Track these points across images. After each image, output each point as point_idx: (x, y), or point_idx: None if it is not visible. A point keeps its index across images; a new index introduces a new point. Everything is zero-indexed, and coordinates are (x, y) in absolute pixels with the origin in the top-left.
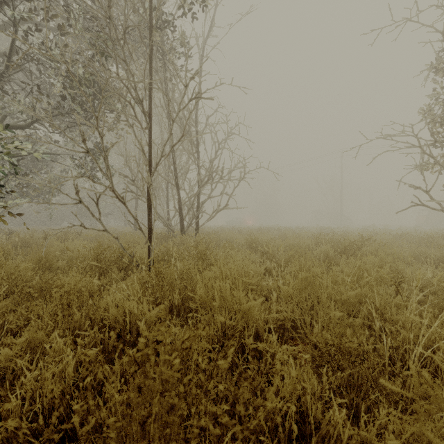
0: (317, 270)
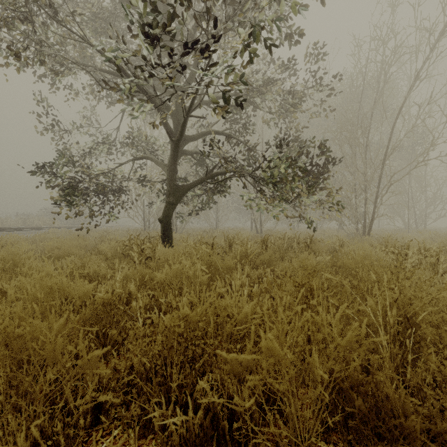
0: None
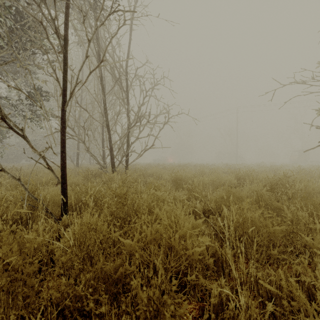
0: None
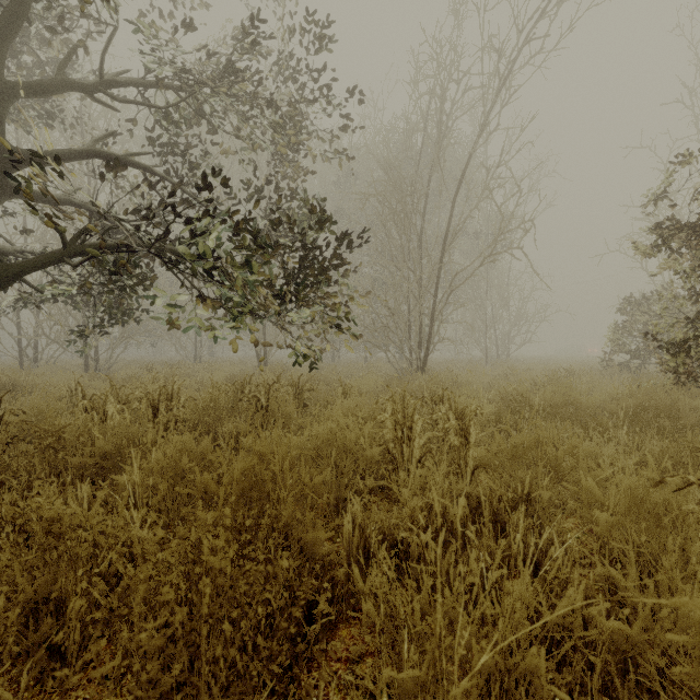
0: (537, 363)
